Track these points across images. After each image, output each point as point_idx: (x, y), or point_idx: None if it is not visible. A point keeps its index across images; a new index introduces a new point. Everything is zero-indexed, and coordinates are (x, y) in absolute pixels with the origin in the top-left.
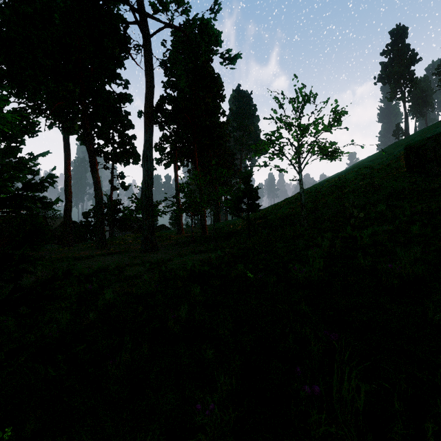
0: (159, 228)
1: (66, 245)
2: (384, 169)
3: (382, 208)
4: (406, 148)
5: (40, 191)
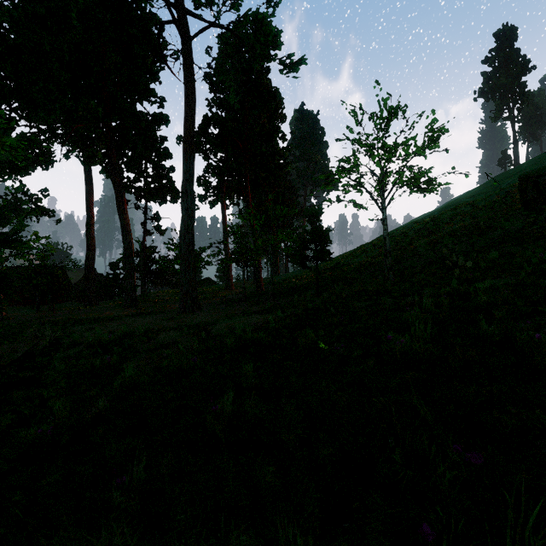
0: (203, 282)
1: (88, 303)
2: (490, 206)
3: (495, 255)
4: (521, 178)
5: (1, 220)
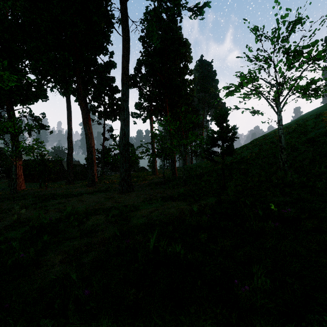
0: (139, 169)
1: (68, 183)
2: None
3: None
4: None
5: None
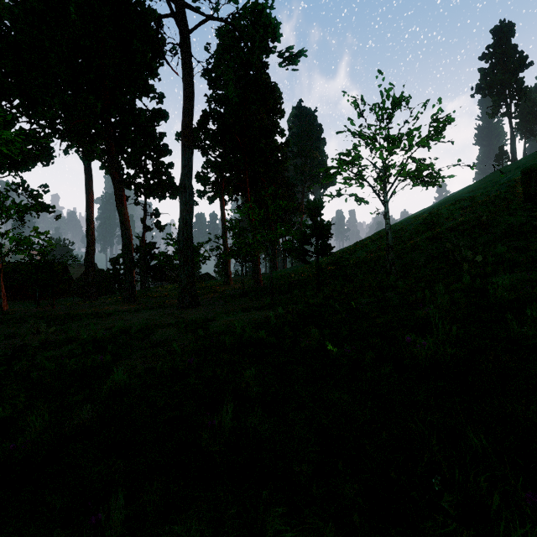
0: (202, 277)
1: (88, 298)
2: (491, 200)
3: (502, 250)
4: (524, 172)
5: None
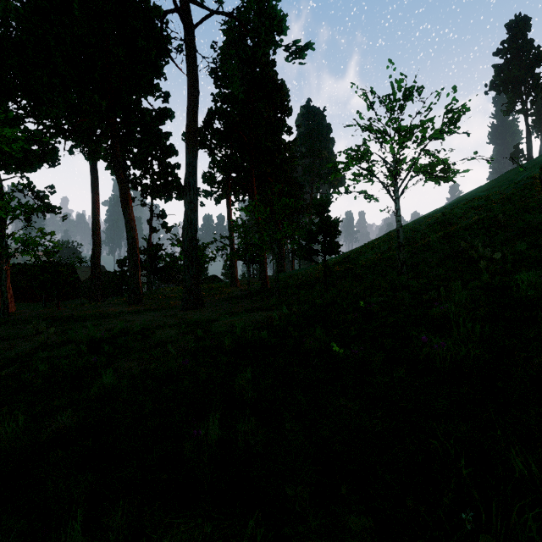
0: (209, 279)
1: (94, 300)
2: (507, 199)
3: (522, 247)
4: None
5: None
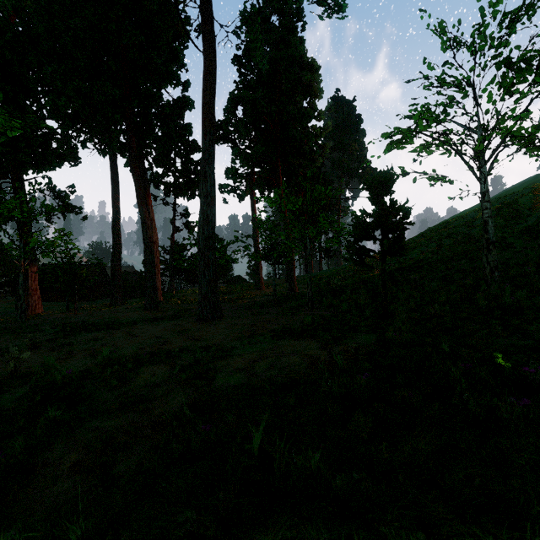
0: (234, 280)
1: (114, 303)
2: None
3: None
4: None
5: None
